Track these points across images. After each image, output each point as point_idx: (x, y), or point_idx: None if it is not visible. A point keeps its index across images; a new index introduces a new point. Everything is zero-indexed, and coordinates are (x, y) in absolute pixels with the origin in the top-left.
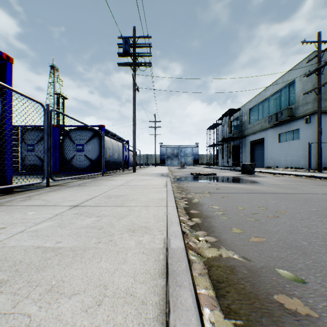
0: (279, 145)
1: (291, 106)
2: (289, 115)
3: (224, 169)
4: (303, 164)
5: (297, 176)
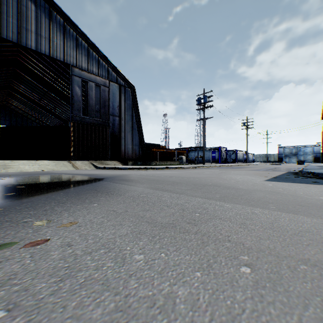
0: None
1: None
2: None
3: None
4: None
5: None
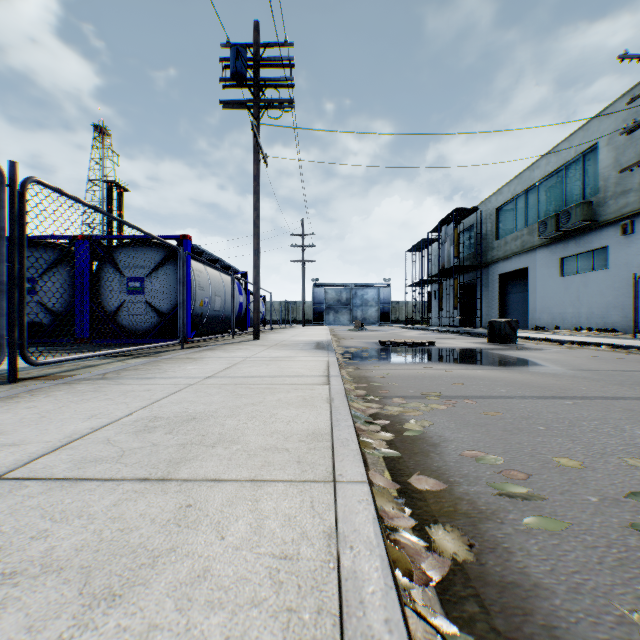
0: (561, 282)
1: (589, 199)
2: (585, 219)
3: (446, 332)
4: (617, 321)
5: (618, 348)
